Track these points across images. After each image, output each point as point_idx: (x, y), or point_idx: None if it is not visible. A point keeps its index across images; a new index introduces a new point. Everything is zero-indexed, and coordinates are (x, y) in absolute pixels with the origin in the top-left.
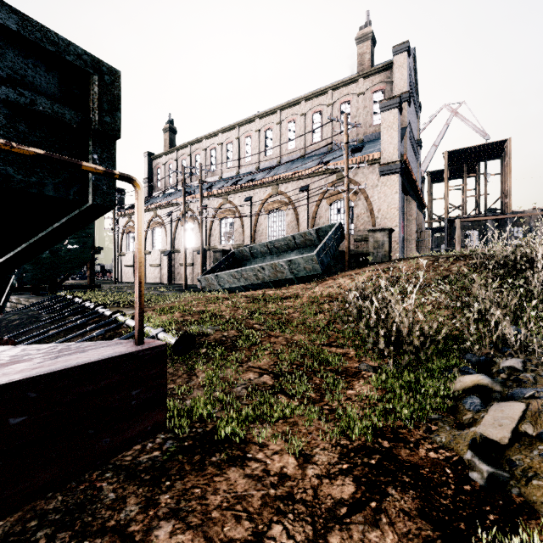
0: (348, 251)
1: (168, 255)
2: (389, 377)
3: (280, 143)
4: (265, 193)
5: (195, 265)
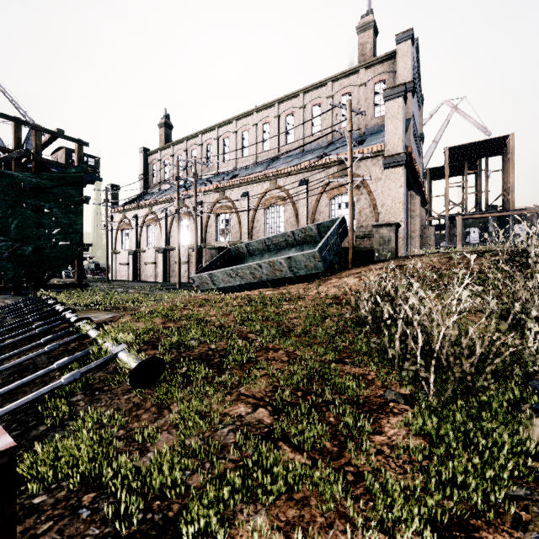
0: (352, 248)
1: (163, 253)
2: (432, 415)
3: (278, 137)
4: (262, 188)
5: (191, 262)
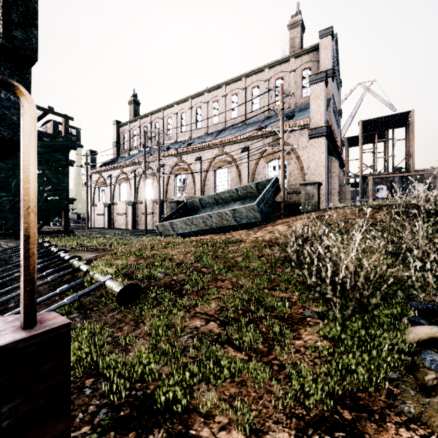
0: (283, 202)
1: (132, 206)
2: (337, 326)
3: (225, 113)
4: (212, 154)
5: (154, 213)
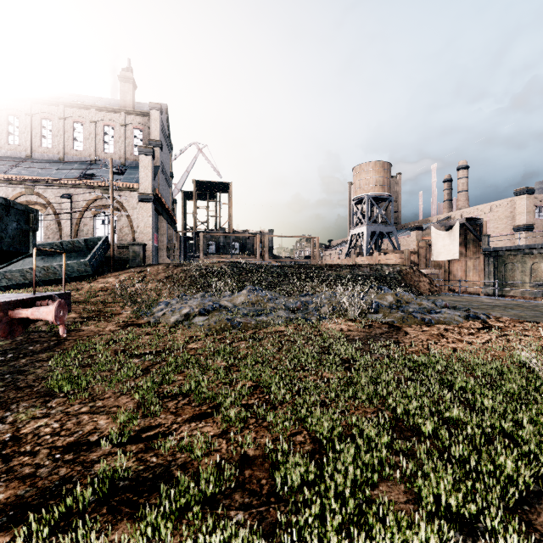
0: (113, 258)
1: None
2: (134, 311)
3: (31, 137)
4: (14, 190)
5: None
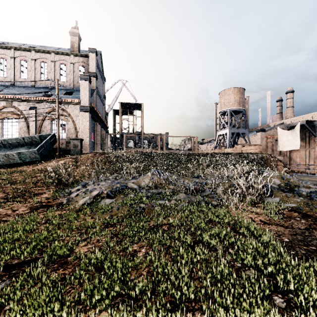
0: (58, 148)
1: None
2: (54, 191)
3: (14, 72)
4: None
5: None
